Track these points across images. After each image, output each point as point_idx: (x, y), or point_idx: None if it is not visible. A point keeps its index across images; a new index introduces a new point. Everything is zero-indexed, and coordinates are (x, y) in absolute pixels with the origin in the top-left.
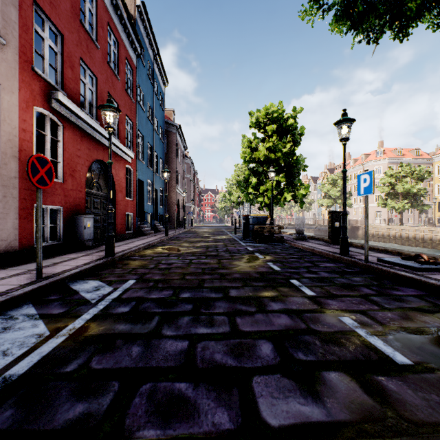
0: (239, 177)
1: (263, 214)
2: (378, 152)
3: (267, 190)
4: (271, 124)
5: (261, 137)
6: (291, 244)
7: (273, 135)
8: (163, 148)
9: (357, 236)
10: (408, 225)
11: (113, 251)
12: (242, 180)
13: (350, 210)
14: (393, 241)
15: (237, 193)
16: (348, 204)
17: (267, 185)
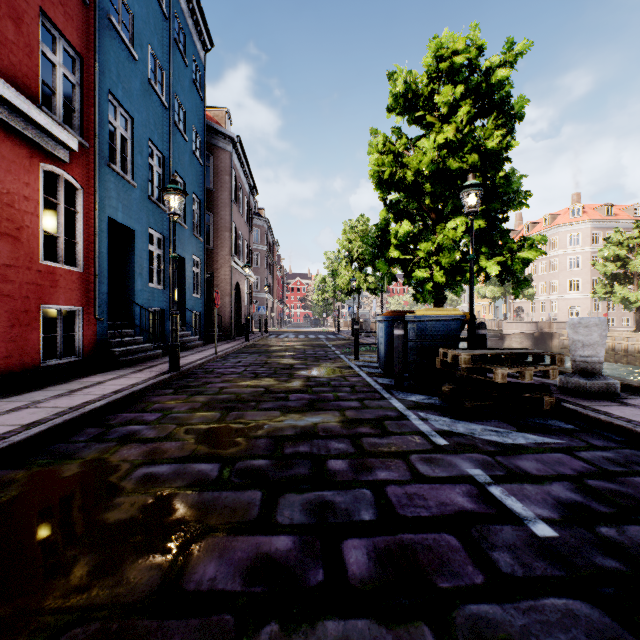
0: (352, 243)
1: (454, 311)
2: (574, 211)
3: (440, 251)
4: (449, 87)
5: (412, 139)
6: (627, 433)
7: (449, 118)
8: (201, 177)
9: (549, 348)
10: (626, 329)
11: None
12: (357, 248)
13: (525, 305)
14: (623, 359)
15: (348, 273)
16: (529, 295)
17: (439, 239)
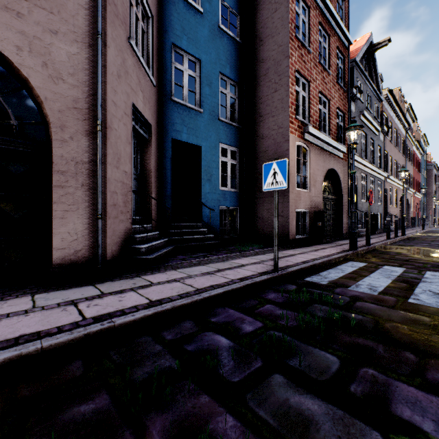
0: None
1: None
2: None
3: None
4: None
5: None
6: None
7: None
8: (425, 181)
9: None
10: None
11: (435, 226)
12: None
13: None
14: None
15: None
16: None
17: None
